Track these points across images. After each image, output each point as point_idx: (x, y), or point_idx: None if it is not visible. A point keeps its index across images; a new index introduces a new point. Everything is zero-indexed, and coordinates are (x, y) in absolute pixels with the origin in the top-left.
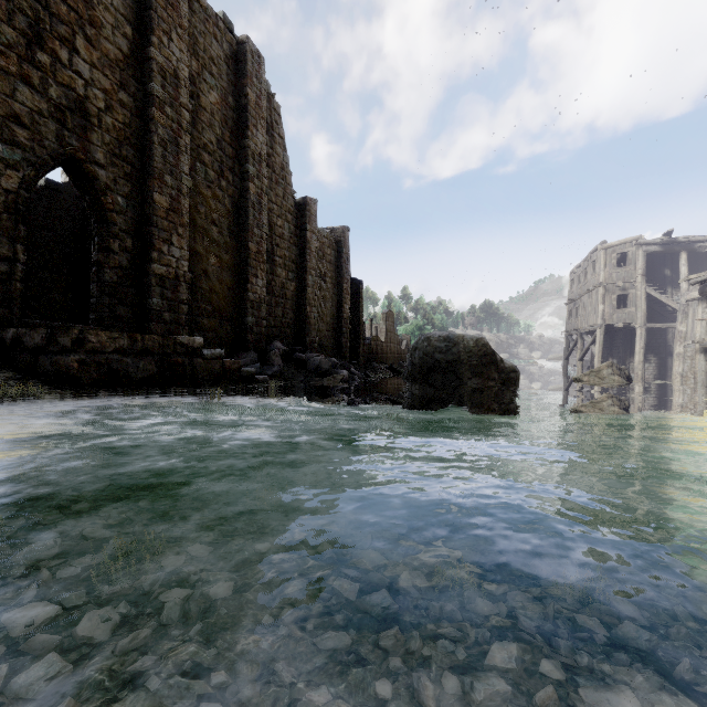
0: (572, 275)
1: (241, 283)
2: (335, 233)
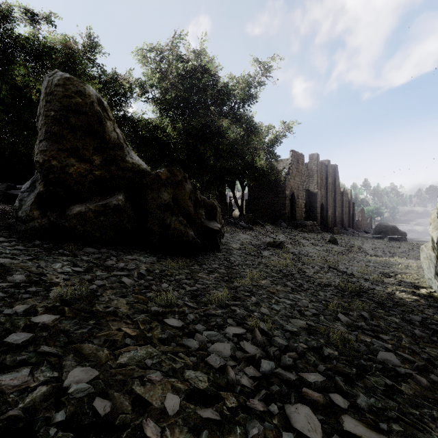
0: None
1: (334, 214)
2: (347, 192)
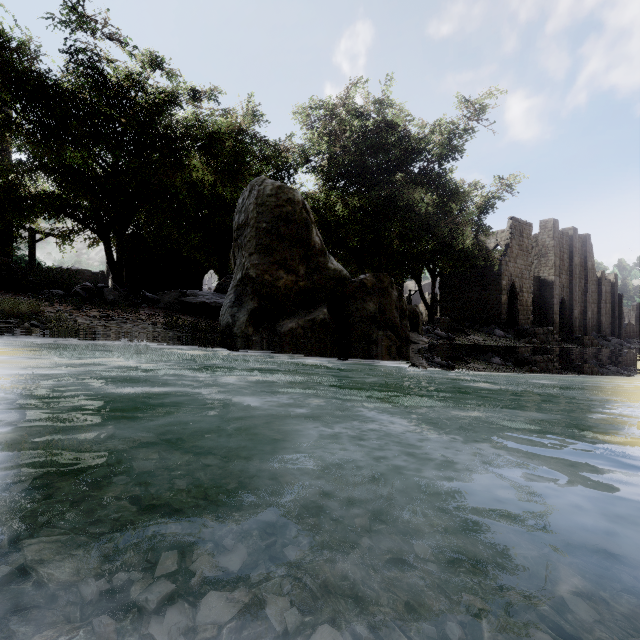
0: None
1: (584, 314)
2: (609, 277)
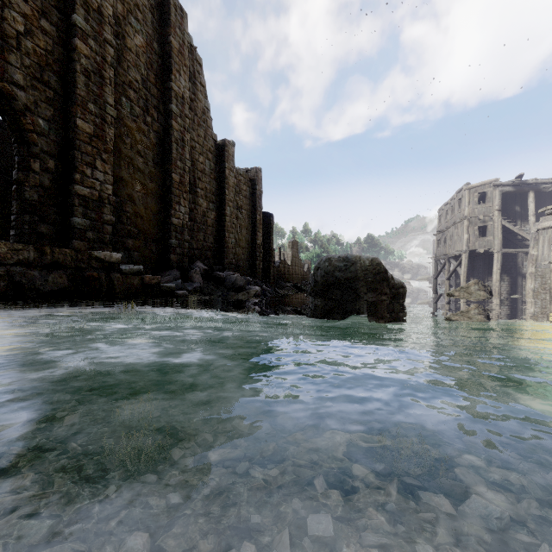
0: (440, 211)
1: (165, 209)
2: (250, 173)
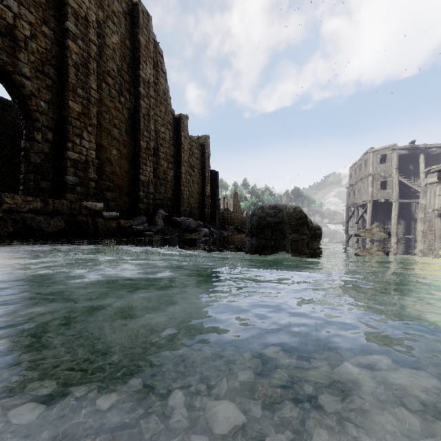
0: (351, 169)
1: (135, 169)
2: (200, 140)
